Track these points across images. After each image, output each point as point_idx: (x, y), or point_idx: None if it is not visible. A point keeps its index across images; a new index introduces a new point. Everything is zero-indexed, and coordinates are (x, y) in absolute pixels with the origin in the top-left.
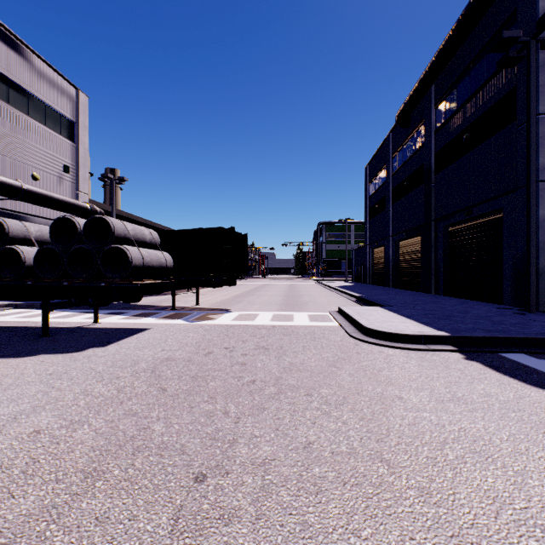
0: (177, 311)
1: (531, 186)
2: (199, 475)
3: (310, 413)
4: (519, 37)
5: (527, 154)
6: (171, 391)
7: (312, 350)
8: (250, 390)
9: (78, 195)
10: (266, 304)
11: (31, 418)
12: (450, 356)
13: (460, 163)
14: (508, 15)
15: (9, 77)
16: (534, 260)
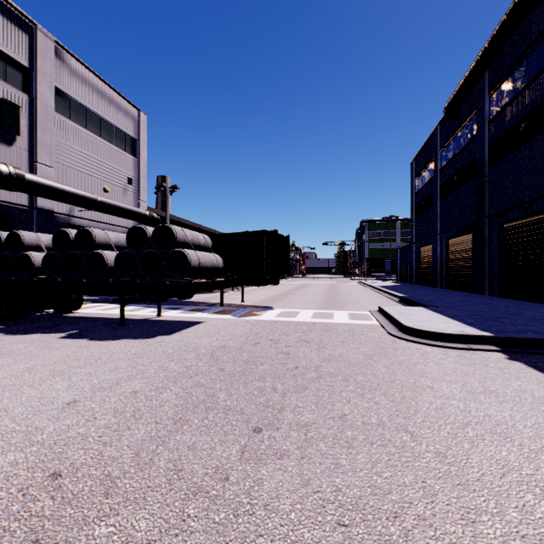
0: (225, 307)
1: None
2: (256, 428)
3: (346, 394)
4: None
5: None
6: (228, 371)
7: (350, 345)
8: (294, 374)
9: (139, 203)
10: (307, 303)
11: (128, 383)
12: (491, 355)
13: (517, 154)
14: None
15: (87, 106)
16: None
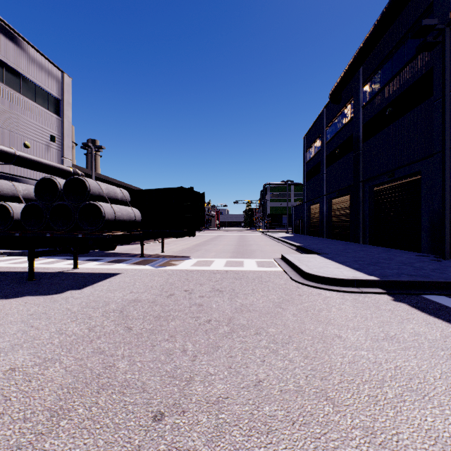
0: (145, 258)
1: (446, 151)
2: (157, 414)
3: (259, 351)
4: (435, 25)
5: (442, 125)
6: (136, 330)
7: (260, 292)
8: (206, 329)
9: (63, 160)
10: (221, 252)
11: (8, 356)
12: (380, 298)
13: (384, 133)
14: (425, 7)
15: (5, 61)
16: (448, 214)
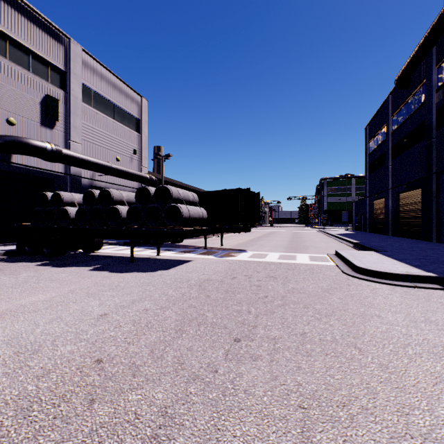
0: (208, 250)
1: None
2: (236, 339)
3: (306, 318)
4: None
5: None
6: (213, 297)
7: (310, 280)
8: (264, 301)
9: (142, 169)
10: (274, 247)
11: (140, 303)
12: (434, 292)
13: None
14: None
15: (104, 96)
16: None
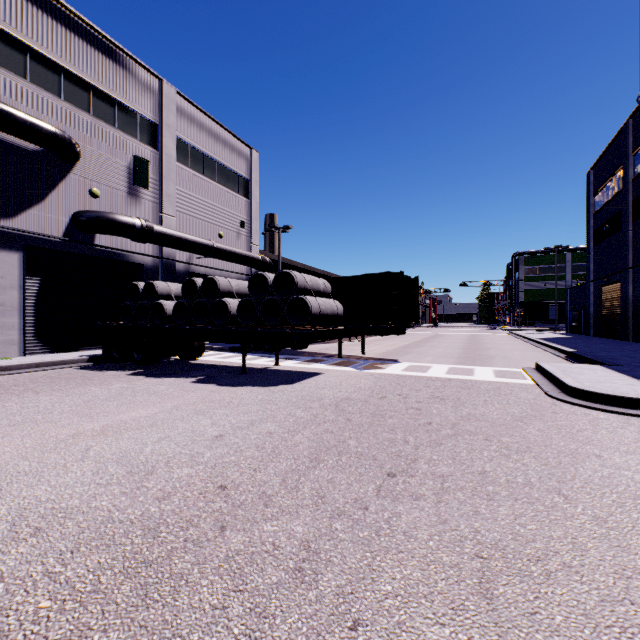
0: (344, 359)
1: None
2: (390, 473)
3: (487, 453)
4: None
5: None
6: (356, 421)
7: (494, 404)
8: (427, 429)
9: (251, 247)
10: (440, 356)
11: (262, 425)
12: None
13: None
14: None
15: (204, 152)
16: None
